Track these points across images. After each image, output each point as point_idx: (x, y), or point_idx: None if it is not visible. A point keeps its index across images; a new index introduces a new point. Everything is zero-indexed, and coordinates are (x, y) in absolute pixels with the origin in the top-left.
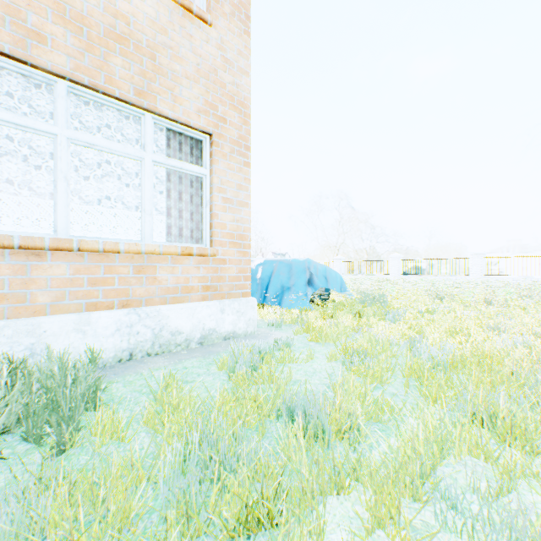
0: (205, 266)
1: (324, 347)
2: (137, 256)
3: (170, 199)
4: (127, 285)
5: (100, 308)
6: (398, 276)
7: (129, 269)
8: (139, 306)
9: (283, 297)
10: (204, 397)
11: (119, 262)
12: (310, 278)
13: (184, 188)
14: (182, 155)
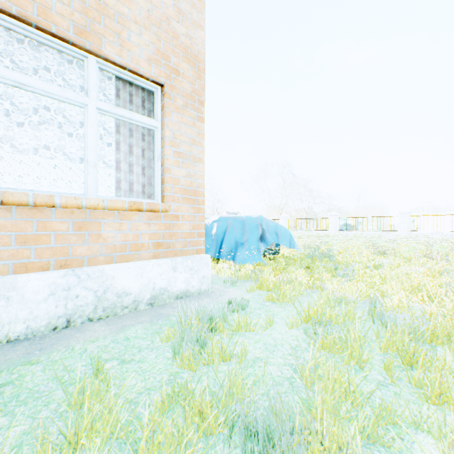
0: (157, 222)
1: (281, 309)
2: (78, 211)
3: (119, 152)
4: (65, 243)
5: (31, 270)
6: (335, 232)
7: (68, 225)
8: (80, 266)
9: (237, 253)
10: (138, 391)
11: (56, 217)
12: (262, 234)
13: (135, 141)
14: (132, 107)
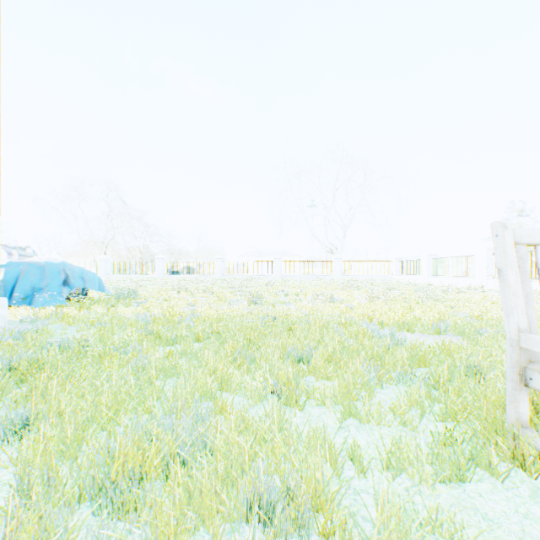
0: None
1: (78, 327)
2: None
3: None
4: None
5: None
6: (164, 276)
7: None
8: None
9: (35, 298)
10: None
11: None
12: (67, 279)
13: None
14: None
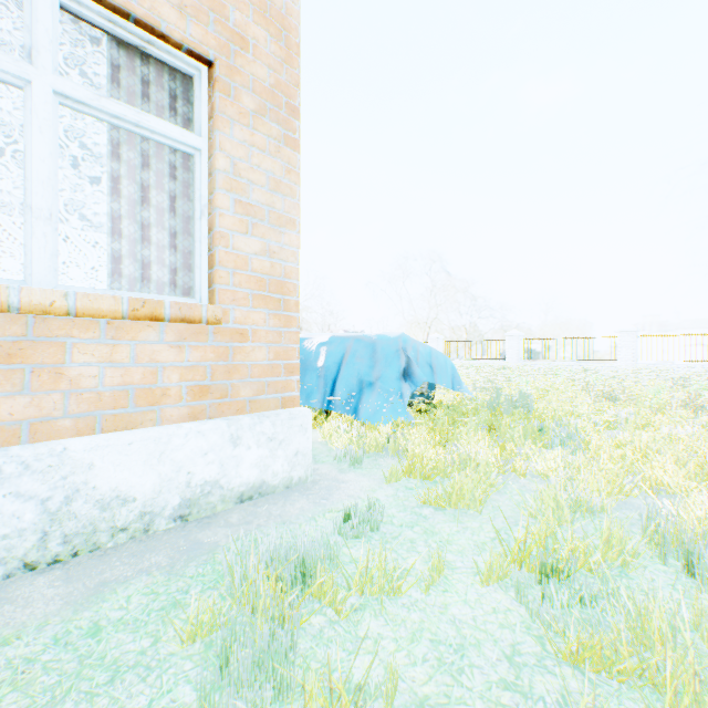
0: (198, 345)
1: (457, 525)
2: (2, 318)
3: (118, 199)
4: None
5: None
6: (517, 362)
7: None
8: (8, 443)
9: (362, 400)
10: None
11: None
12: (407, 367)
13: (155, 177)
14: (149, 108)
